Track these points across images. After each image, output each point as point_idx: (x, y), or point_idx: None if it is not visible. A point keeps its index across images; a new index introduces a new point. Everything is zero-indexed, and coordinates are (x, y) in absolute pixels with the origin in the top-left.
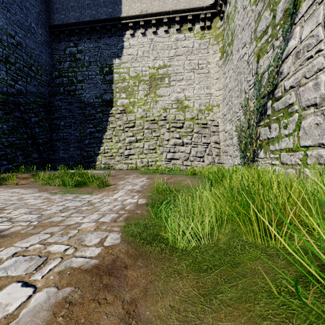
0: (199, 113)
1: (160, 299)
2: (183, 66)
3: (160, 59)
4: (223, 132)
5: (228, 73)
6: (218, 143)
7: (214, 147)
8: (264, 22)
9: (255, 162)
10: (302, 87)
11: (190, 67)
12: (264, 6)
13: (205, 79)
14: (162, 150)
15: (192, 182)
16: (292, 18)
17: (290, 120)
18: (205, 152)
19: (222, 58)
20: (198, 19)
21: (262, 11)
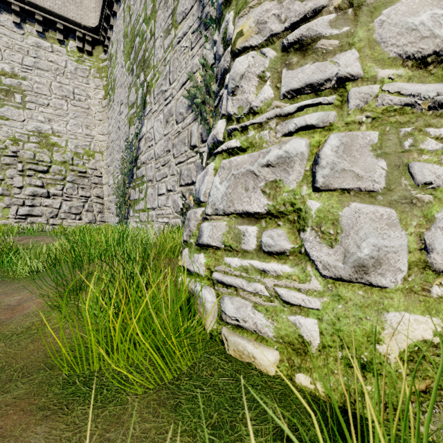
0: (75, 157)
1: (2, 289)
2: (49, 87)
3: (5, 61)
4: (107, 186)
5: (111, 121)
6: (101, 198)
7: (96, 202)
8: (133, 96)
9: (127, 220)
10: (147, 166)
11: (61, 93)
12: (133, 82)
13: (85, 116)
14: (9, 201)
15: (53, 241)
16: (144, 110)
17: (143, 188)
18: (84, 208)
19: (106, 98)
20: (74, 34)
21: (132, 85)
